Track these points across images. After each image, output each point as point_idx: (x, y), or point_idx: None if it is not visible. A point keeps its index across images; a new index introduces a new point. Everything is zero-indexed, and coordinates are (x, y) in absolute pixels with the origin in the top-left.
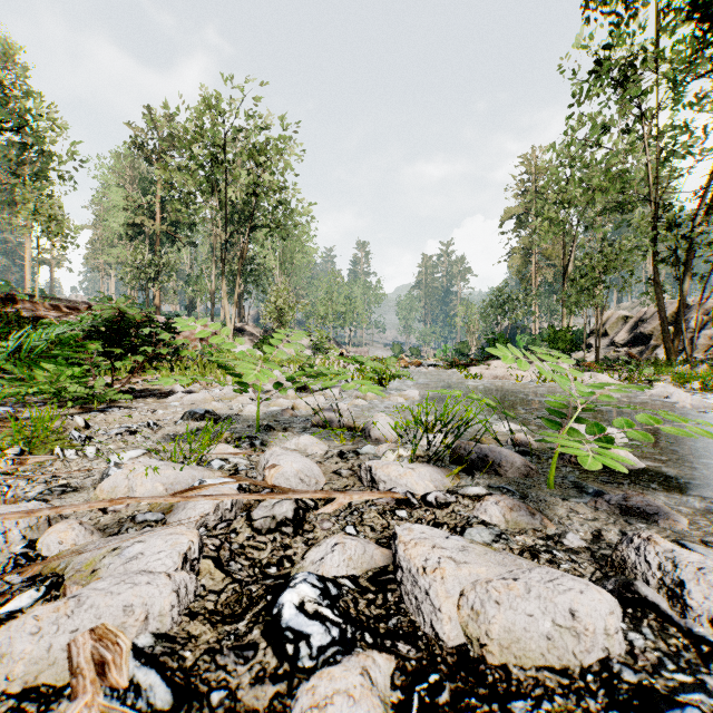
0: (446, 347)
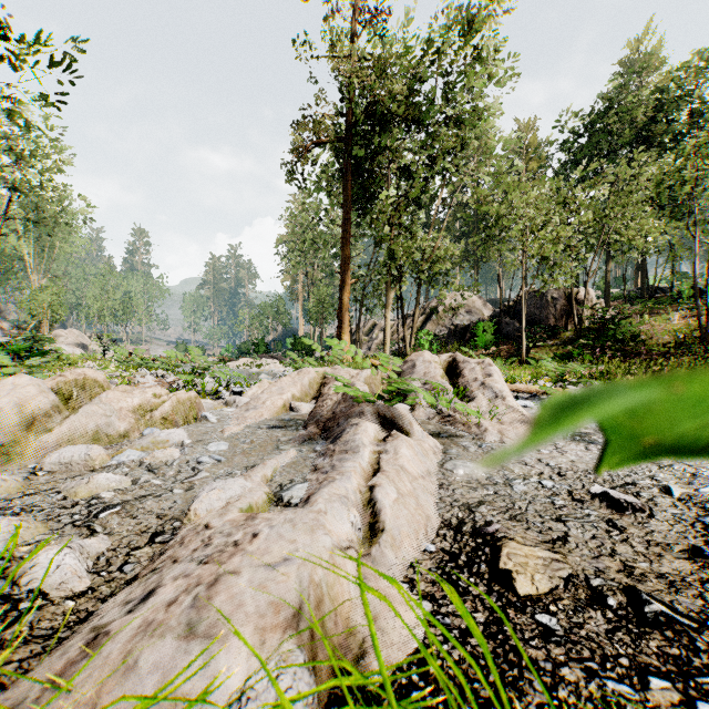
0: (229, 346)
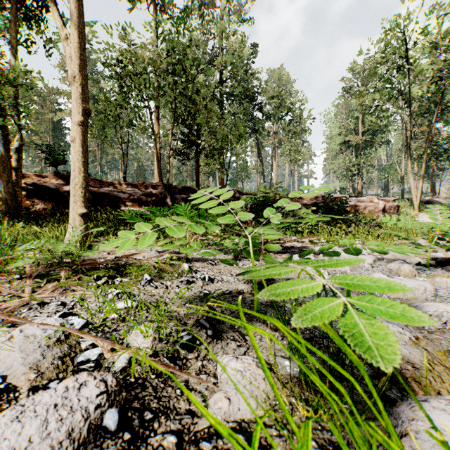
0: None
